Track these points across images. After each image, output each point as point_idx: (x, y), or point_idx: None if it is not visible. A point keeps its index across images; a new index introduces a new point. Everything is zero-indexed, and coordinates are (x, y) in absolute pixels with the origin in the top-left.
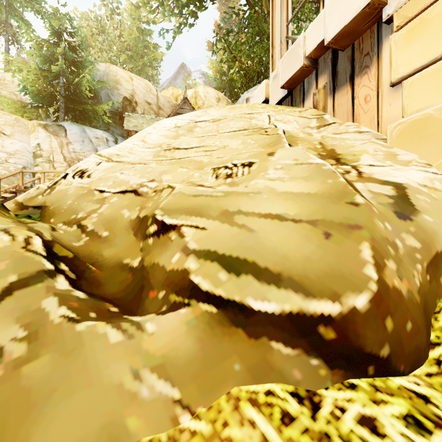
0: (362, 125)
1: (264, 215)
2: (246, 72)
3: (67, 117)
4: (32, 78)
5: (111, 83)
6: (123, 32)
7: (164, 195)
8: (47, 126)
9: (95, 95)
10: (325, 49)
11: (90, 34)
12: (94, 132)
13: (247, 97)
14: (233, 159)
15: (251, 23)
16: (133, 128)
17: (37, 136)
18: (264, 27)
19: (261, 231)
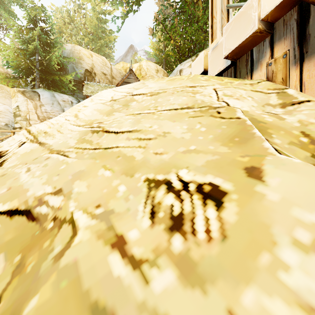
0: None
1: None
2: (179, 49)
3: (42, 84)
4: (11, 55)
5: (76, 59)
6: (86, 21)
7: (55, 249)
8: (25, 92)
9: (64, 68)
10: (288, 8)
11: (62, 23)
12: (61, 97)
13: (180, 68)
14: (178, 163)
15: (182, 11)
16: (90, 93)
17: (17, 100)
18: (194, 12)
19: None
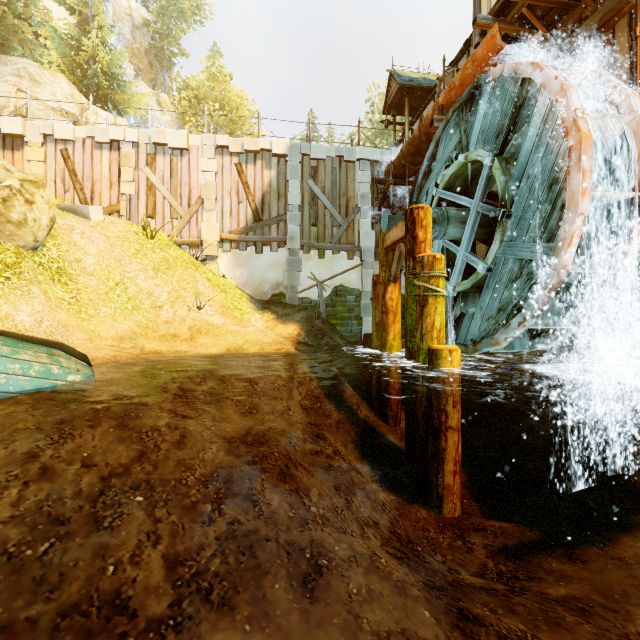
0: (18, 167)
1: (1, 178)
2: None
3: None
4: None
5: None
6: None
7: None
8: None
9: None
10: None
11: None
12: None
13: None
14: None
15: None
16: None
17: None
18: None
19: (2, 180)
